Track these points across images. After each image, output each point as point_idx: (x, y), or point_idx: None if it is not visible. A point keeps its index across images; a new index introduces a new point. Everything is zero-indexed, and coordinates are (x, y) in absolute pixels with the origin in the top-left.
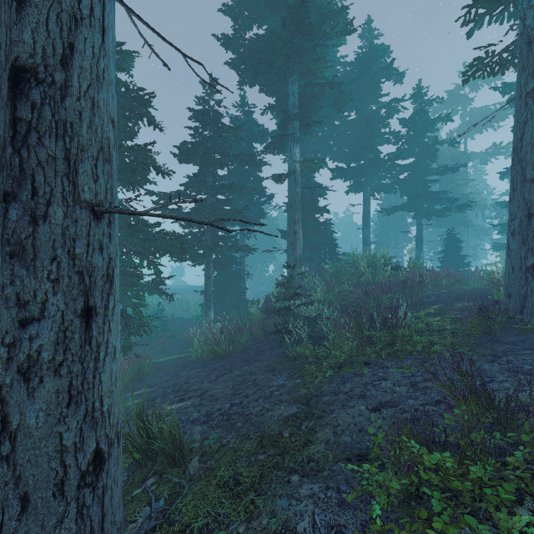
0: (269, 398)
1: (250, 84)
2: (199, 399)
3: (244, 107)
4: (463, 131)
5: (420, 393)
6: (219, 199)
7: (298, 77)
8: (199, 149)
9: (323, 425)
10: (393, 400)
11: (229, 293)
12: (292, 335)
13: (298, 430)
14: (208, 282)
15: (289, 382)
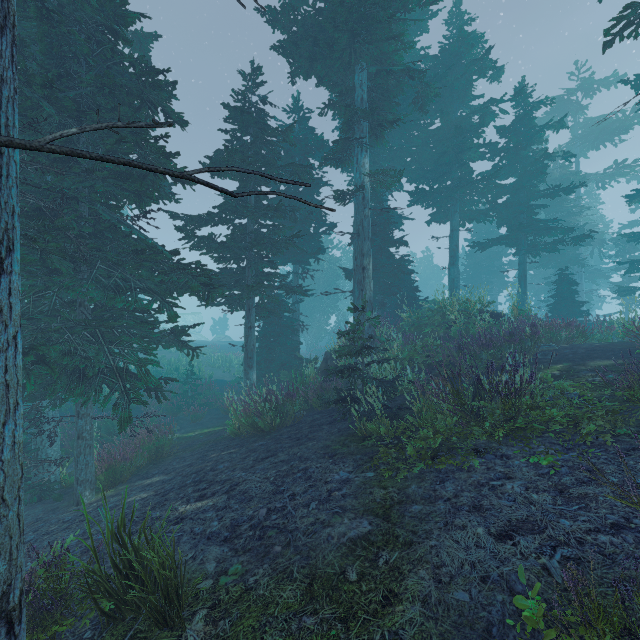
0: (325, 502)
1: (305, 75)
2: (226, 497)
3: (298, 112)
4: (574, 148)
5: (577, 507)
6: (264, 225)
7: (367, 63)
8: (236, 156)
9: (415, 562)
10: (532, 518)
11: (278, 348)
12: (360, 406)
13: (372, 567)
14: (249, 333)
15: (357, 476)
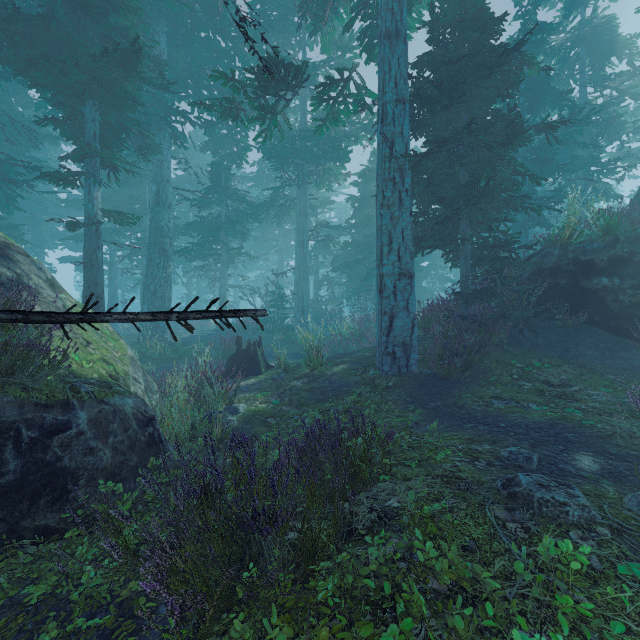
0: None
1: None
2: None
3: None
4: None
5: None
6: None
7: (31, 227)
8: None
9: None
10: None
11: None
12: None
13: None
14: None
15: None
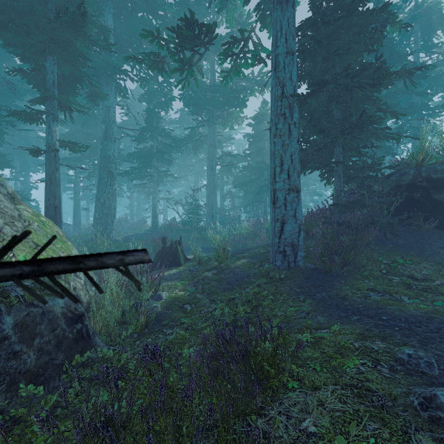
0: None
1: None
2: None
3: None
4: None
5: None
6: None
7: (19, 156)
8: None
9: None
10: None
11: None
12: None
13: None
14: None
15: None
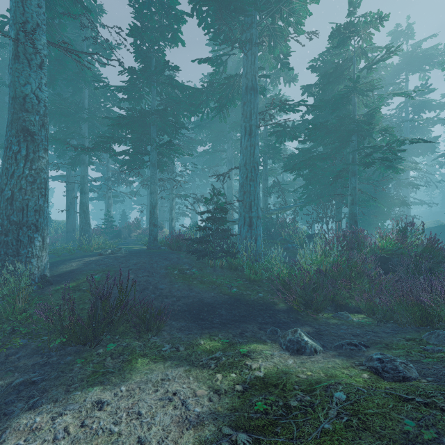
0: None
1: None
2: None
3: None
4: None
5: None
6: None
7: None
8: None
9: None
10: None
11: None
12: None
13: None
14: None
15: None
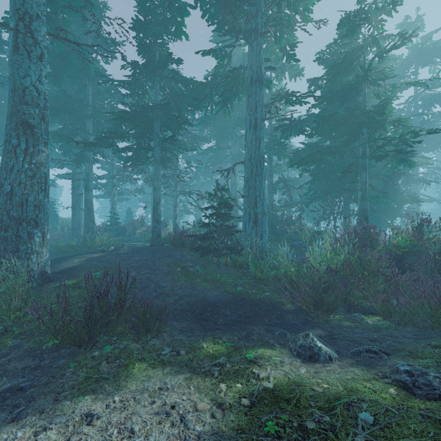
0: None
1: None
2: None
3: None
4: None
5: None
6: None
7: None
8: None
9: None
10: None
11: None
12: None
13: None
14: None
15: None
